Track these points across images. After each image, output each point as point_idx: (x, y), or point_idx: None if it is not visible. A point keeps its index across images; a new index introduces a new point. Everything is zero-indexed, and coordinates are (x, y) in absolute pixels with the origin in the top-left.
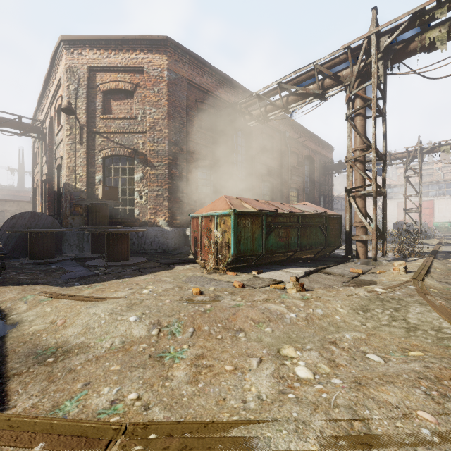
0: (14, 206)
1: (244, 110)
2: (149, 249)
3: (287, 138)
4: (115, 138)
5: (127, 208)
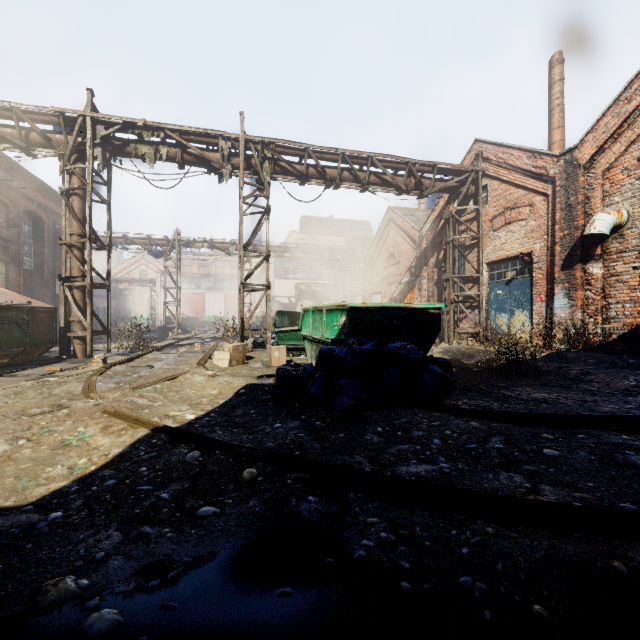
0: None
1: None
2: None
3: None
4: None
5: None
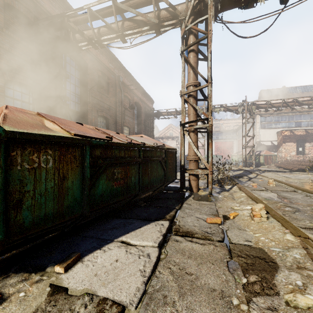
0: None
1: (73, 25)
2: None
3: (121, 82)
4: None
5: None
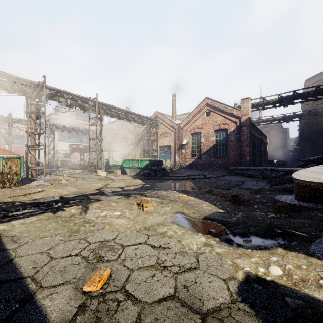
0: None
1: None
2: None
3: None
4: None
5: None
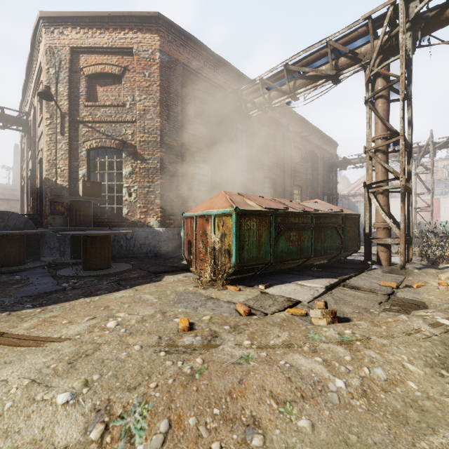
0: (4, 205)
1: (245, 97)
2: (138, 252)
3: (290, 132)
4: (101, 128)
5: (114, 206)
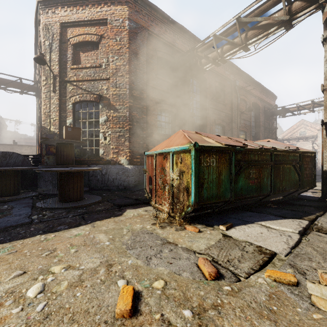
0: (28, 150)
1: (200, 53)
2: (111, 185)
3: (236, 87)
4: (83, 85)
5: (93, 148)
